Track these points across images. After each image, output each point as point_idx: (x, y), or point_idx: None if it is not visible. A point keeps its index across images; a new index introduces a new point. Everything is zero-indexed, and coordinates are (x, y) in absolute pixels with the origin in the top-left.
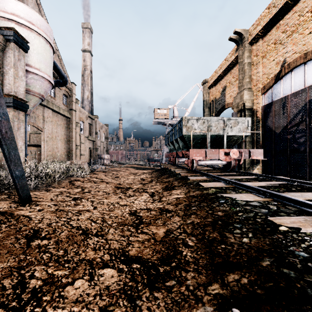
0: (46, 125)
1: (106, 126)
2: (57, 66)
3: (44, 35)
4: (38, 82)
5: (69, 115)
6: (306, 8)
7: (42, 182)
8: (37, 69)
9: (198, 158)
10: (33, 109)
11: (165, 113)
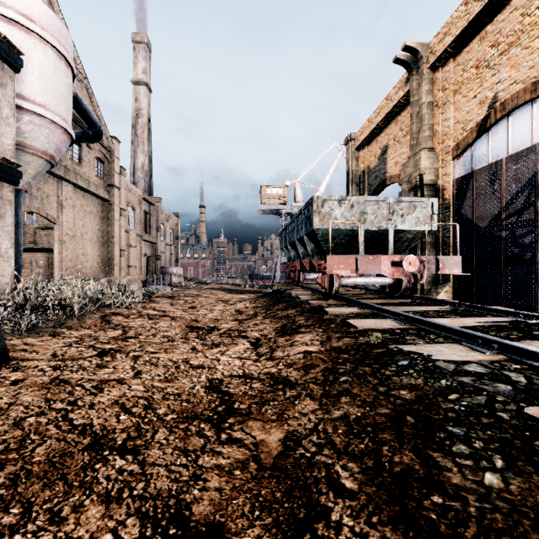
0: (63, 213)
1: (176, 216)
2: (82, 104)
3: (54, 42)
4: (42, 130)
5: (107, 196)
6: (535, 1)
7: (47, 317)
8: (41, 105)
9: (343, 272)
10: (39, 183)
11: (281, 195)
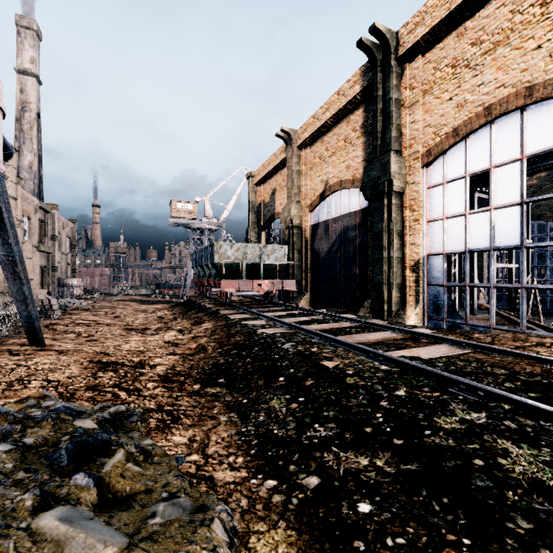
0: None
1: (72, 222)
2: None
3: None
4: None
5: None
6: (341, 135)
7: (5, 328)
8: None
9: (231, 290)
10: None
11: (191, 210)
